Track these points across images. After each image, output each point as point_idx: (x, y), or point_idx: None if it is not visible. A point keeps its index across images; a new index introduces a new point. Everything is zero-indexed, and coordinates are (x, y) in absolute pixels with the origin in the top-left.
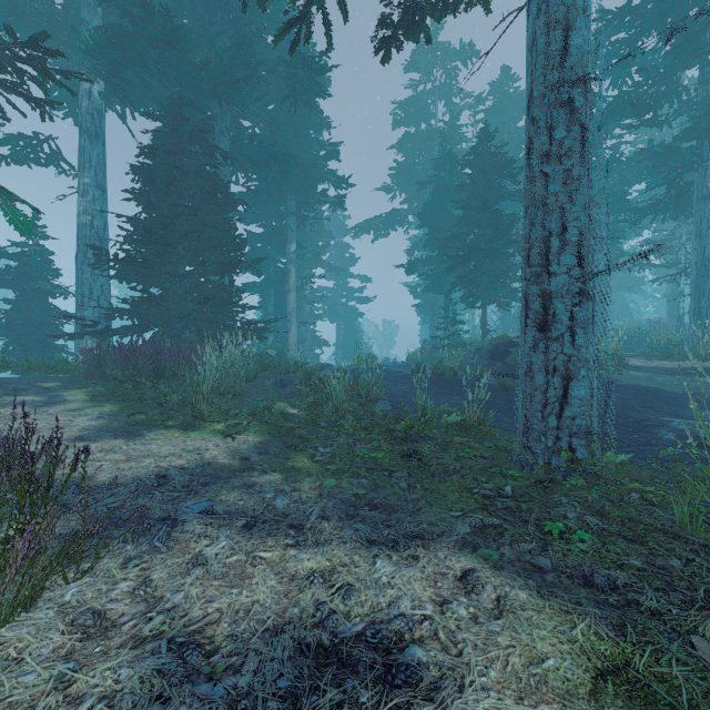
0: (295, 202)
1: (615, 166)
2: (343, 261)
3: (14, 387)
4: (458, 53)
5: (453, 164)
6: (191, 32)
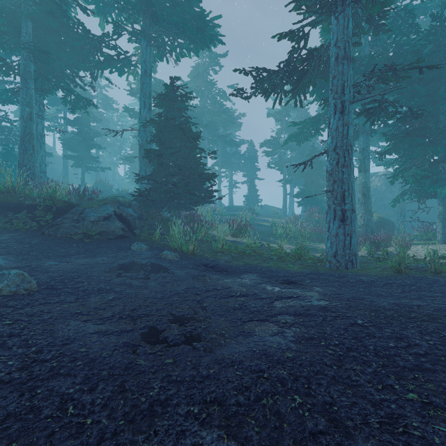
0: None
1: None
2: None
3: None
4: None
5: None
6: None
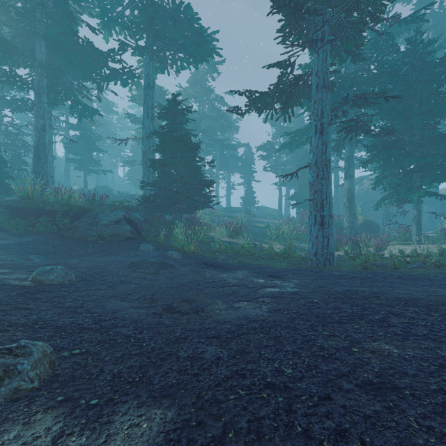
0: None
1: None
2: None
3: None
4: None
5: None
6: None
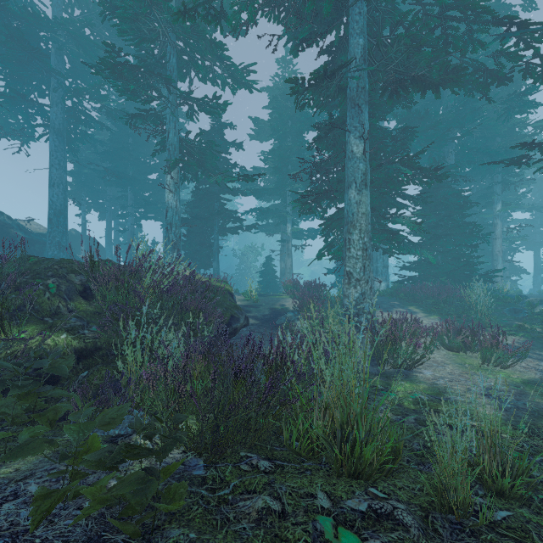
0: (501, 174)
1: None
2: (542, 193)
3: (388, 304)
4: None
5: None
6: (438, 112)
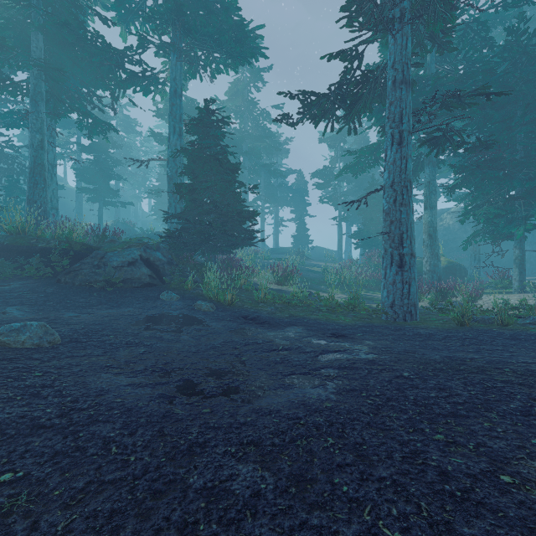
0: None
1: None
2: None
3: None
4: None
5: None
6: None
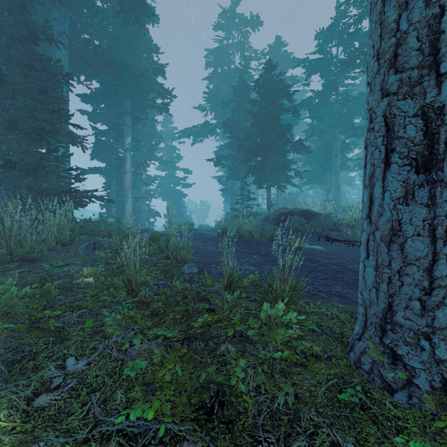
0: (130, 105)
1: (346, 103)
2: (172, 158)
3: None
4: (249, 21)
5: (246, 91)
6: None
